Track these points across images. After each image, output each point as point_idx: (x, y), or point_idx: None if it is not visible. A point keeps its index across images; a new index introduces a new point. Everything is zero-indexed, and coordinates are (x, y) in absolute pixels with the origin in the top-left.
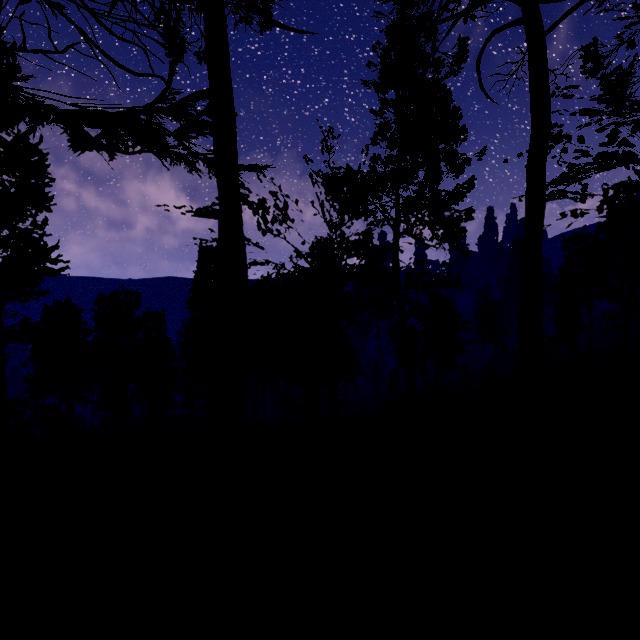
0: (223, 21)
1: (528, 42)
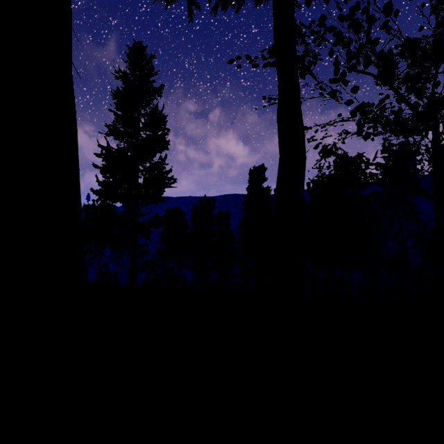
0: None
1: None
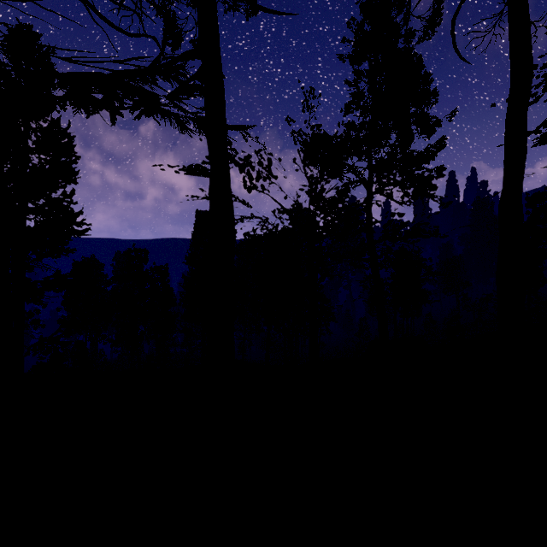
0: (213, 4)
1: None
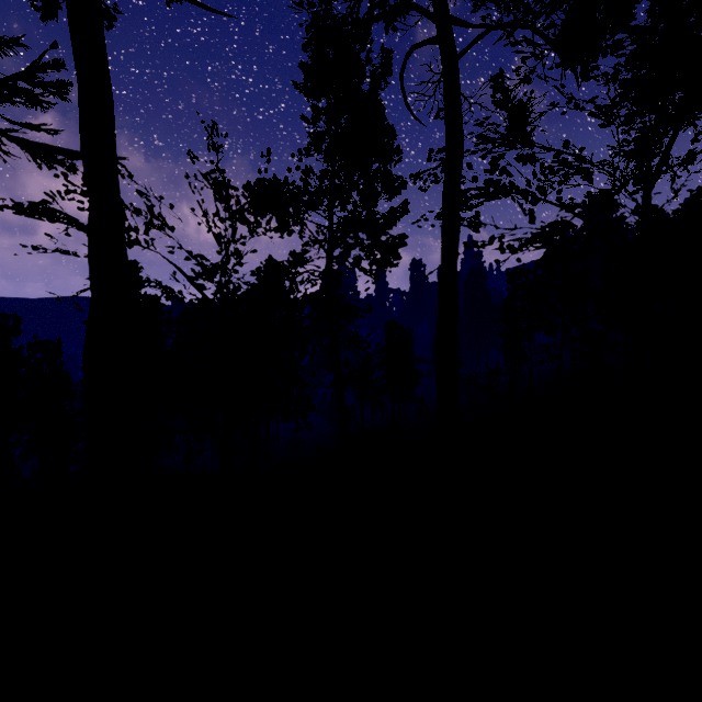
0: None
1: (442, 63)
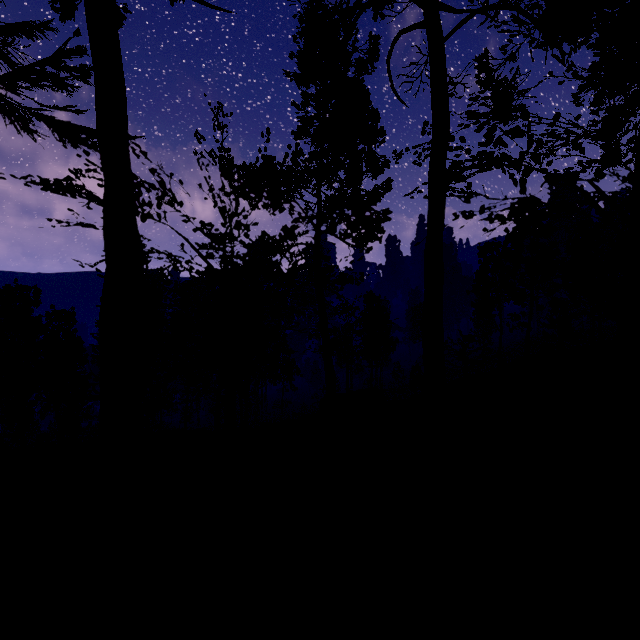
0: None
1: (429, 45)
